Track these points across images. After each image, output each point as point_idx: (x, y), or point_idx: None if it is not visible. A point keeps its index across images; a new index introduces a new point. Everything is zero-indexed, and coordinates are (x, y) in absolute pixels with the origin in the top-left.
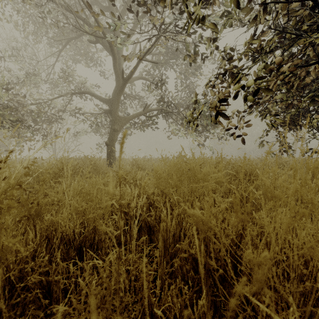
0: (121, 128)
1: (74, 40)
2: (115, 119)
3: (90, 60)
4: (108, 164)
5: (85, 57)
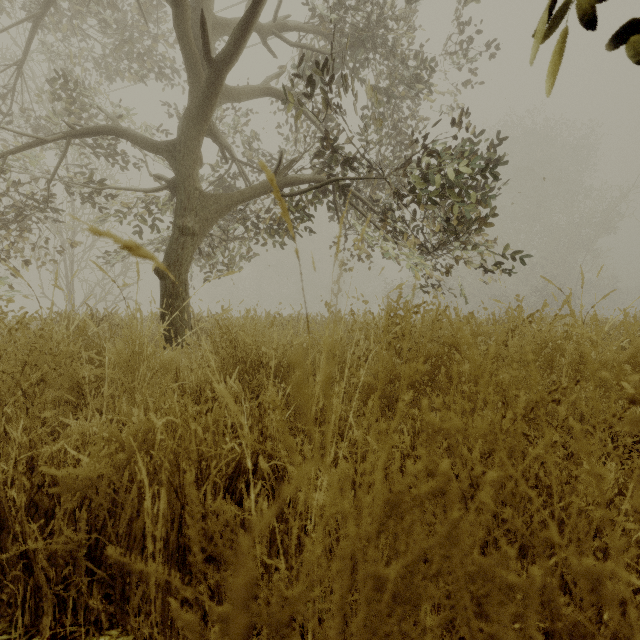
0: (206, 228)
1: (96, 4)
2: (187, 200)
3: (141, 63)
4: (165, 335)
5: (129, 54)
